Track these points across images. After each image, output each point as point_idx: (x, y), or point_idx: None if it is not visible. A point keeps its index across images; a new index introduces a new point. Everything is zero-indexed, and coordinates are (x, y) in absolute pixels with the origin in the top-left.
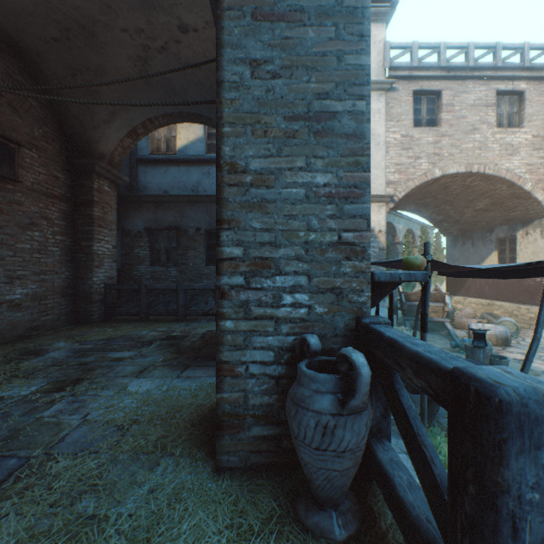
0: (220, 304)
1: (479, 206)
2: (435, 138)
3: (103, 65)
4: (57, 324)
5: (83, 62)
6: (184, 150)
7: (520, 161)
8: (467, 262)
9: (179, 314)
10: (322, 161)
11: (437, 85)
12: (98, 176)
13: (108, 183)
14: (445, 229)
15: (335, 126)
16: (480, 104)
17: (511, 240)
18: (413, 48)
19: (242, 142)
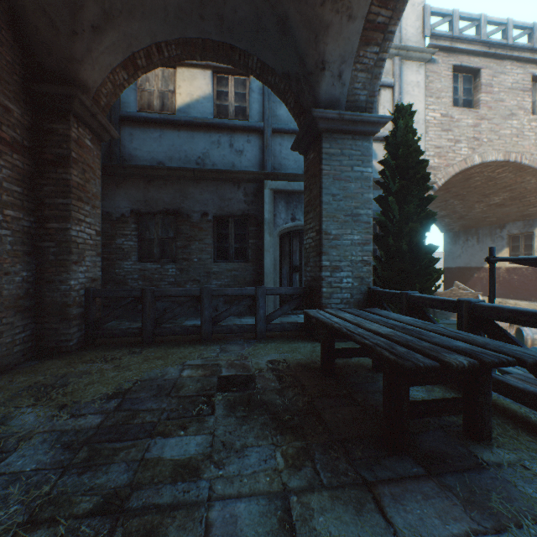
0: None
1: (494, 201)
2: (475, 121)
3: None
4: (6, 361)
5: None
6: (185, 109)
7: None
8: (472, 259)
9: (204, 331)
10: None
11: (476, 62)
12: (76, 119)
13: (90, 134)
14: (446, 225)
15: None
16: (517, 88)
17: (526, 237)
18: (454, 17)
19: None
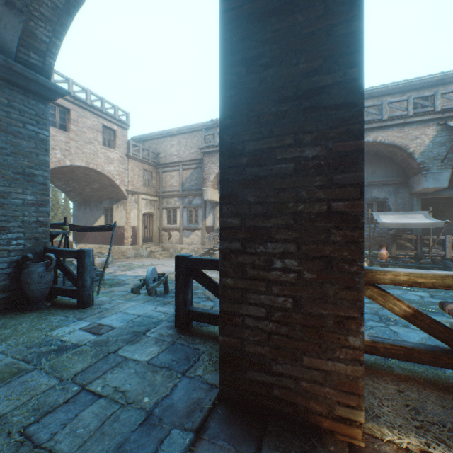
0: None
1: (95, 187)
2: (67, 140)
3: None
4: None
5: None
6: None
7: (115, 168)
8: (88, 221)
9: None
10: (31, 191)
11: (68, 105)
12: None
13: None
14: (74, 197)
15: (36, 179)
16: (95, 129)
17: (112, 210)
18: None
19: None
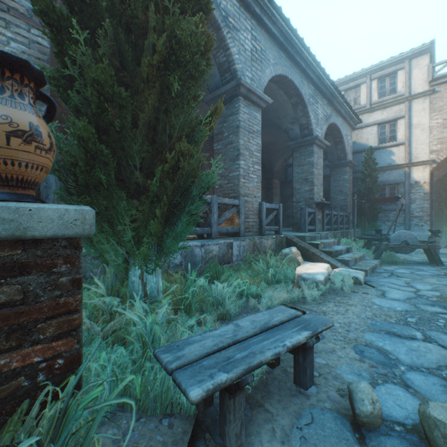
0: (292, 208)
1: None
2: None
3: (276, 148)
4: None
5: (271, 149)
6: None
7: None
8: None
9: None
10: (307, 186)
11: None
12: (274, 178)
13: (277, 180)
14: None
15: (309, 180)
16: None
17: None
18: None
19: (295, 184)
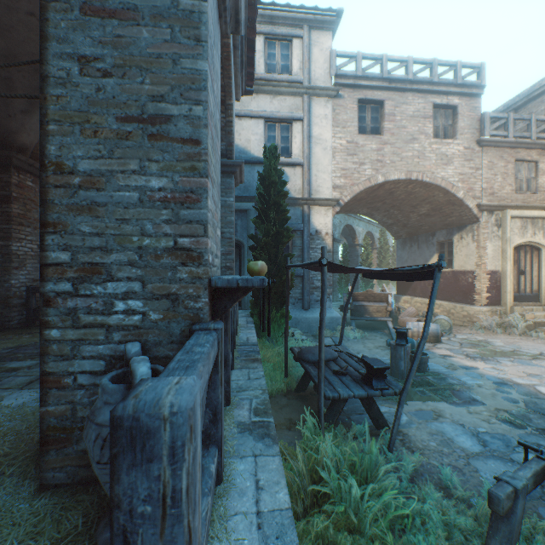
0: (45, 312)
1: (422, 212)
2: (378, 146)
3: (13, 50)
4: None
5: None
6: None
7: (454, 171)
8: (414, 263)
9: None
10: (157, 165)
11: (380, 95)
12: (17, 170)
13: (32, 177)
14: (396, 232)
15: (171, 129)
16: (419, 116)
17: (449, 244)
18: (358, 58)
19: (70, 141)
